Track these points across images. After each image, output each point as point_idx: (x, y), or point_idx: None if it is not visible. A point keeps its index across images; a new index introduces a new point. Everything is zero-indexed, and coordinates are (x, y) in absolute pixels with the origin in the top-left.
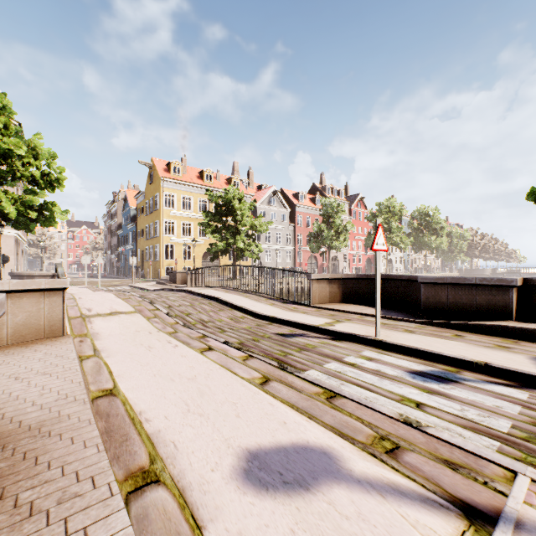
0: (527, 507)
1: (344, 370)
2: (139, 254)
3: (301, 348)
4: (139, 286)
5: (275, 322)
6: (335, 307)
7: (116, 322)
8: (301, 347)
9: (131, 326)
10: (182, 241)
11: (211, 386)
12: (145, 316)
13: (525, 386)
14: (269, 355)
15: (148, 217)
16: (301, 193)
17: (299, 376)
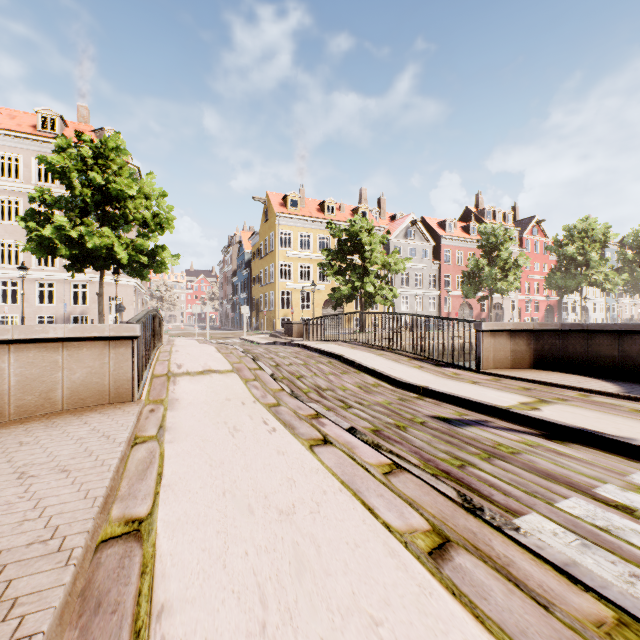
0: None
1: (616, 526)
2: (254, 303)
3: (488, 453)
4: (250, 338)
5: (427, 395)
6: (525, 376)
7: (205, 384)
8: (489, 451)
9: (221, 391)
10: (300, 287)
11: (321, 542)
12: (242, 377)
13: None
14: (429, 462)
15: (263, 260)
16: (450, 221)
17: (520, 542)
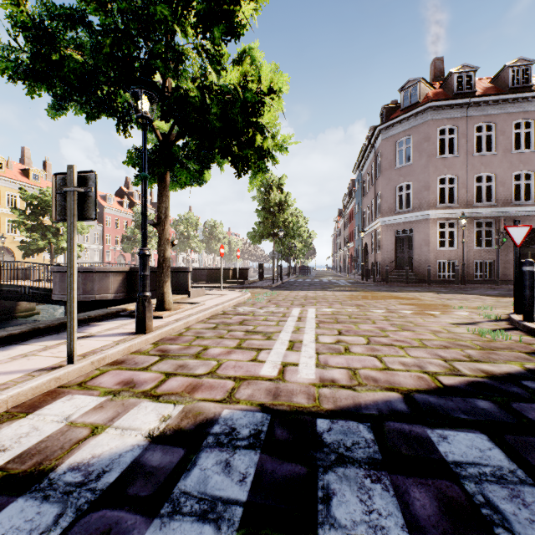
0: (213, 290)
1: None
2: None
3: None
4: None
5: None
6: None
7: None
8: None
9: None
10: None
11: None
12: None
13: (223, 289)
14: None
15: None
16: (110, 196)
17: None
